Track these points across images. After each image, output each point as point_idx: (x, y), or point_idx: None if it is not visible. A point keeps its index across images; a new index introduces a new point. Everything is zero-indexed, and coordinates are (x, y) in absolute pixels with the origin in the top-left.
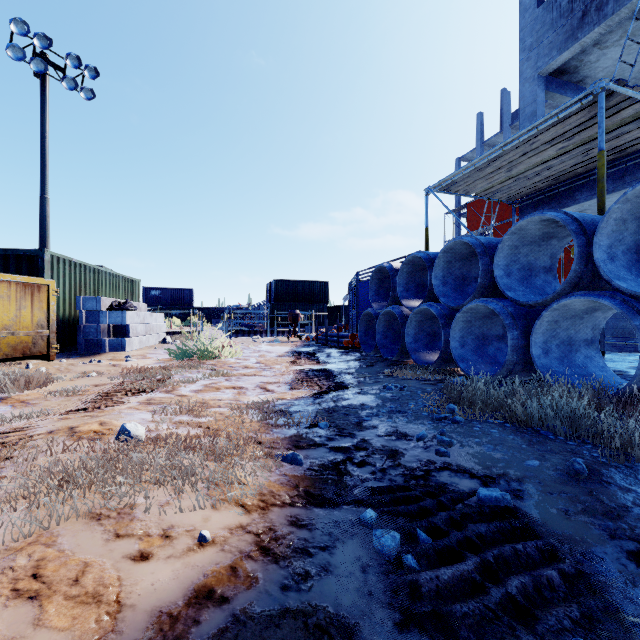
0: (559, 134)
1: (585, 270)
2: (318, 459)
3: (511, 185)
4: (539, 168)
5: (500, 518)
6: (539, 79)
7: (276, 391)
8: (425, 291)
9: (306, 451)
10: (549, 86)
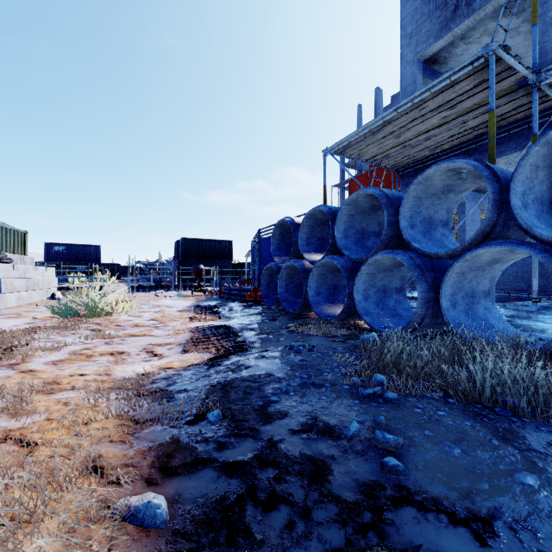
0: (445, 102)
1: (498, 218)
2: (197, 501)
3: (397, 152)
4: (423, 137)
5: None
6: (418, 63)
7: (165, 355)
8: (325, 245)
9: (178, 482)
10: (424, 72)
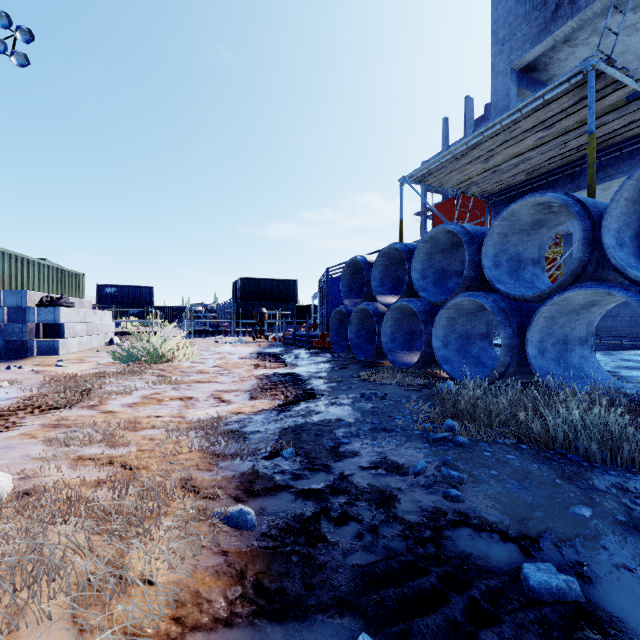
0: (540, 121)
1: (590, 258)
2: (279, 515)
3: (486, 178)
4: (516, 160)
5: (574, 630)
6: (512, 73)
7: (233, 402)
8: (401, 286)
9: (262, 501)
10: (520, 82)
